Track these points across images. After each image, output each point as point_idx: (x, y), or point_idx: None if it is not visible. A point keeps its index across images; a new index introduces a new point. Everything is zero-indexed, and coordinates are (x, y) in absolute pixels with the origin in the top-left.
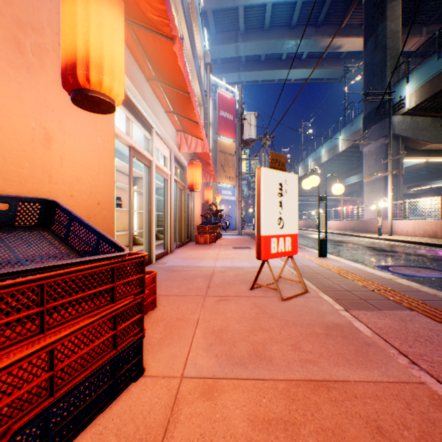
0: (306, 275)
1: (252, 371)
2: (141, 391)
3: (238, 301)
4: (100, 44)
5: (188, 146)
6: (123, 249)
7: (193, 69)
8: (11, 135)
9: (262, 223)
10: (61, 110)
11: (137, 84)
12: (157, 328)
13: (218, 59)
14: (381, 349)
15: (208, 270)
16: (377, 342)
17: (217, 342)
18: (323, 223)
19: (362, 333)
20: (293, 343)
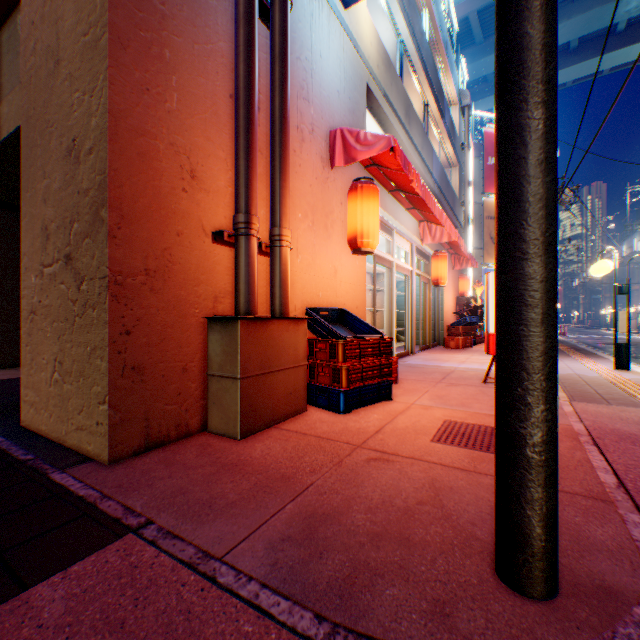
0: (564, 381)
1: (453, 407)
2: (391, 403)
3: (465, 387)
4: (367, 223)
5: (432, 236)
6: (382, 334)
7: (440, 130)
8: (324, 276)
9: (489, 322)
10: (340, 252)
11: (381, 202)
12: (398, 390)
13: (488, 75)
14: (563, 415)
15: (447, 369)
16: (566, 413)
17: (437, 398)
18: (623, 323)
19: (560, 409)
20: (492, 405)
